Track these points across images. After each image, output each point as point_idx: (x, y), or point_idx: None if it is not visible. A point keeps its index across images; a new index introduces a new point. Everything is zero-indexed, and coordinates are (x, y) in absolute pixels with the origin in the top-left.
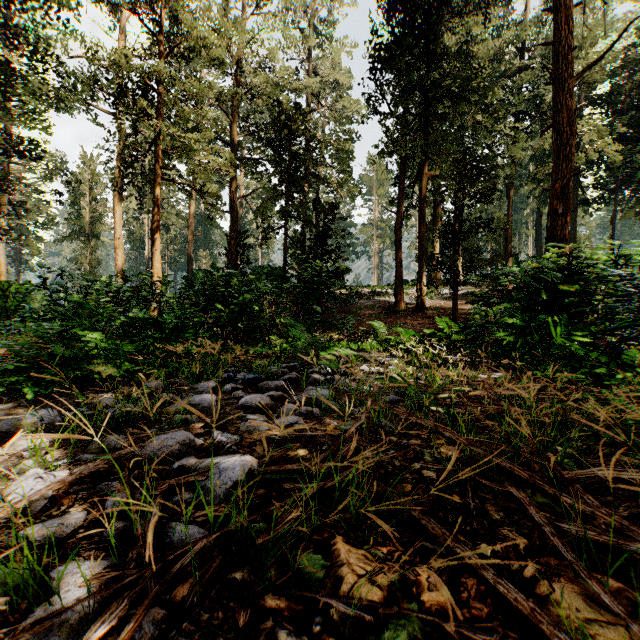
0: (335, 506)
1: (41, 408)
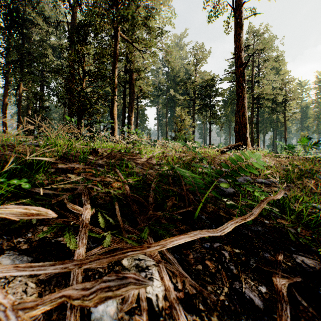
0: None
1: None
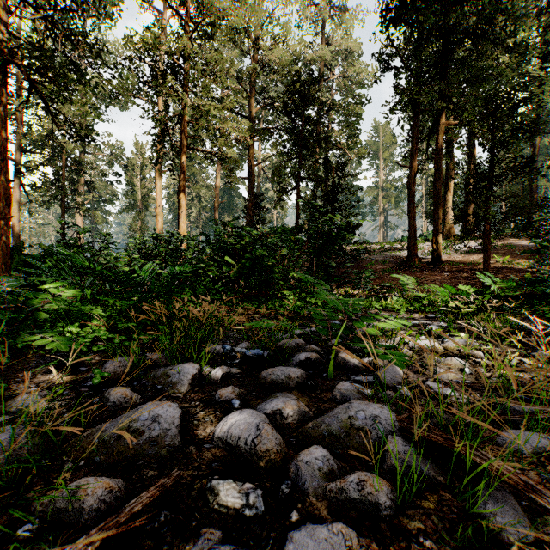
0: None
1: None
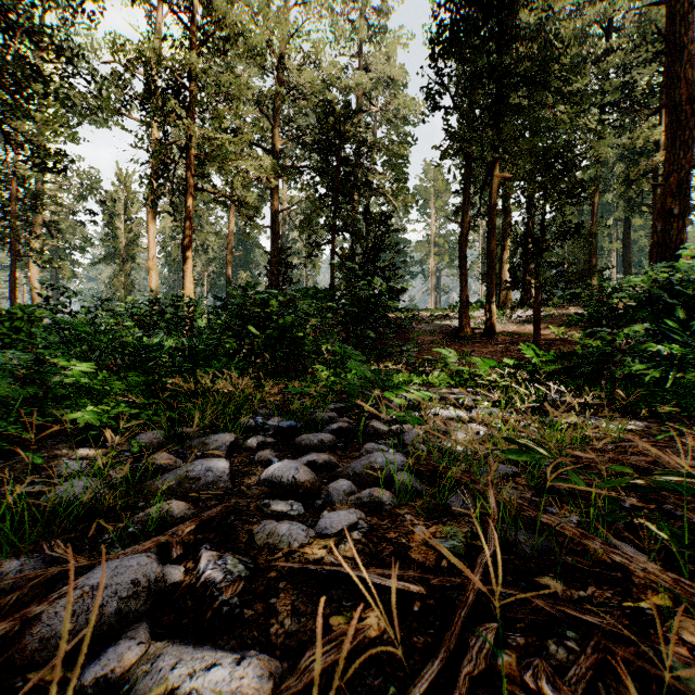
0: None
1: None
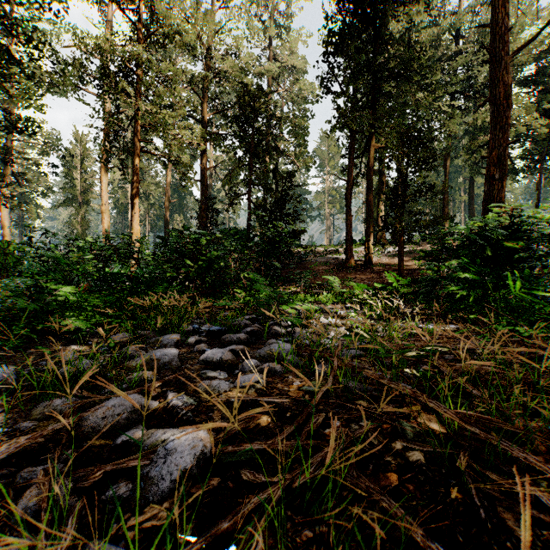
0: (306, 510)
1: (5, 362)
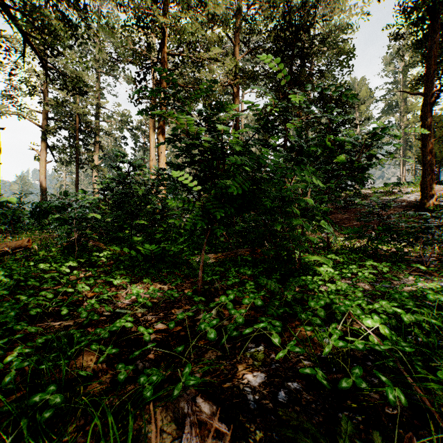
0: None
1: None
